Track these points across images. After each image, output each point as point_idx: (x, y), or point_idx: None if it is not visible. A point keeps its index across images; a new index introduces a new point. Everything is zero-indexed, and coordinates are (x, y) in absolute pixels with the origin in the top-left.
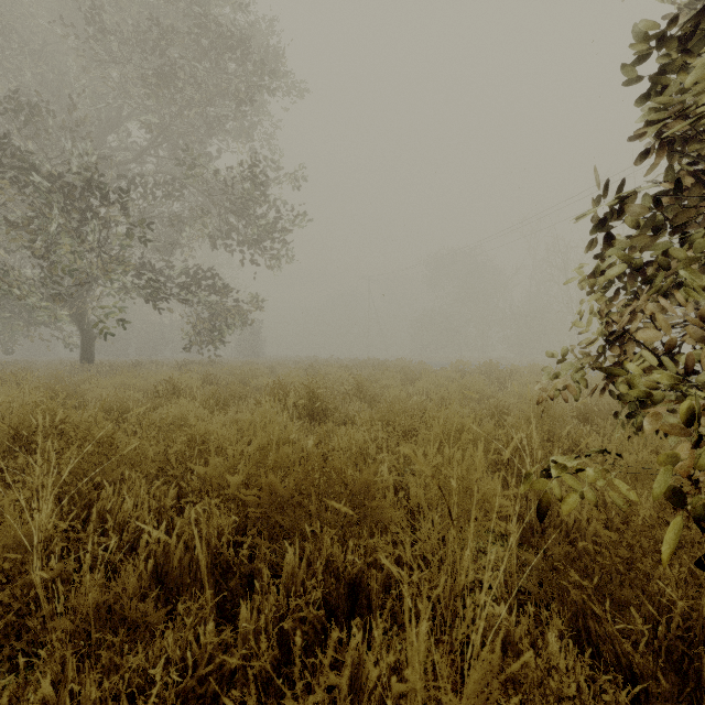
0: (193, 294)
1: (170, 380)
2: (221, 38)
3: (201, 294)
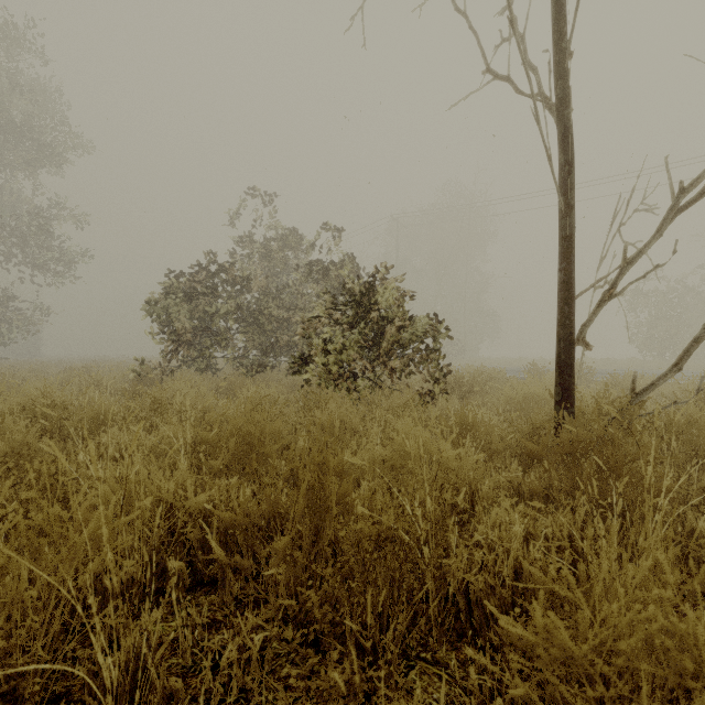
0: None
1: None
2: (15, 127)
3: None
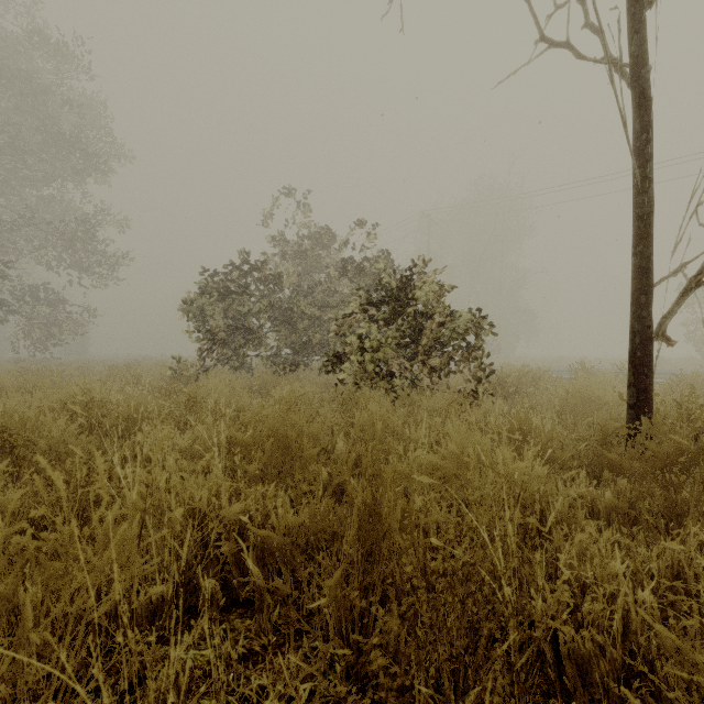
0: (29, 305)
1: (35, 368)
2: (65, 139)
3: (37, 306)
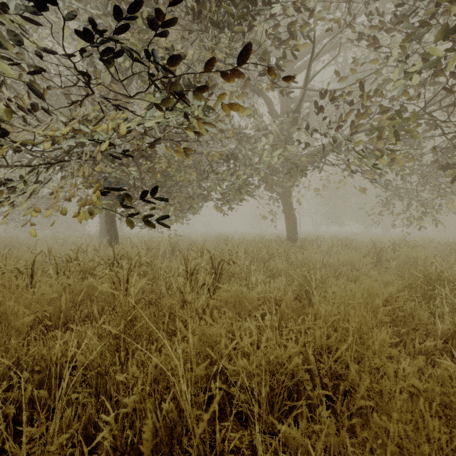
0: None
1: None
2: None
3: None
